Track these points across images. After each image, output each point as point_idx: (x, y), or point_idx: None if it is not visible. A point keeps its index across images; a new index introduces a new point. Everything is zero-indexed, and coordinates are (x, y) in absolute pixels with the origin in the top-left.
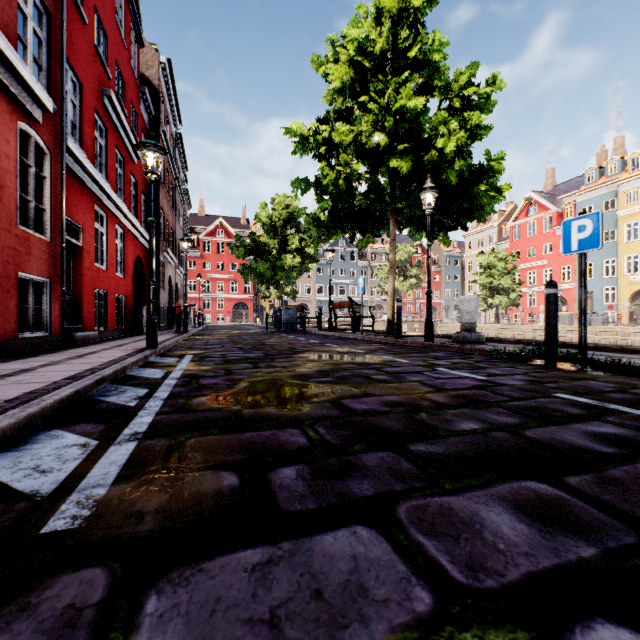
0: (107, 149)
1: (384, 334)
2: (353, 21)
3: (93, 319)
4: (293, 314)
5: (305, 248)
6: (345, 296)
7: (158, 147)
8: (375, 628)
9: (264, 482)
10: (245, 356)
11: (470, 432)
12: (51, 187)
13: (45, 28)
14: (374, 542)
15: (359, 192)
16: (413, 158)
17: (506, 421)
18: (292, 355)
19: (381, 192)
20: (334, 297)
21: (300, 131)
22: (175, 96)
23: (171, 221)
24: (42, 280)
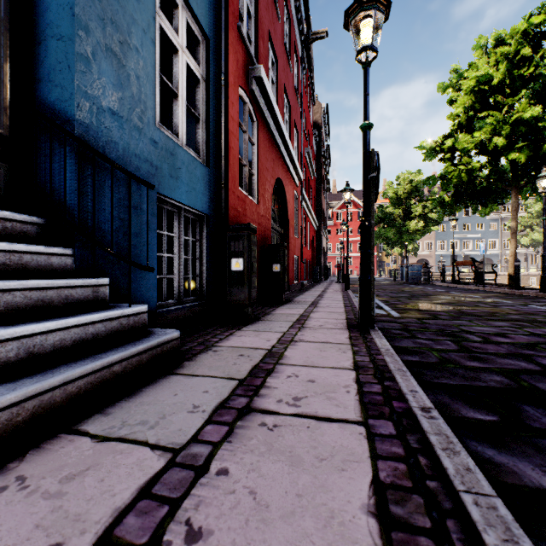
0: (305, 180)
1: (504, 286)
2: (474, 48)
3: (303, 274)
4: (418, 270)
5: (427, 214)
6: (470, 250)
7: (351, 189)
8: (464, 324)
9: (437, 317)
10: (399, 295)
11: (513, 317)
12: (298, 213)
13: (296, 141)
14: (466, 322)
15: (480, 176)
16: (531, 150)
17: (535, 317)
18: (428, 296)
19: (502, 173)
20: (457, 252)
21: (429, 146)
22: (328, 123)
23: (324, 207)
24: (296, 257)
